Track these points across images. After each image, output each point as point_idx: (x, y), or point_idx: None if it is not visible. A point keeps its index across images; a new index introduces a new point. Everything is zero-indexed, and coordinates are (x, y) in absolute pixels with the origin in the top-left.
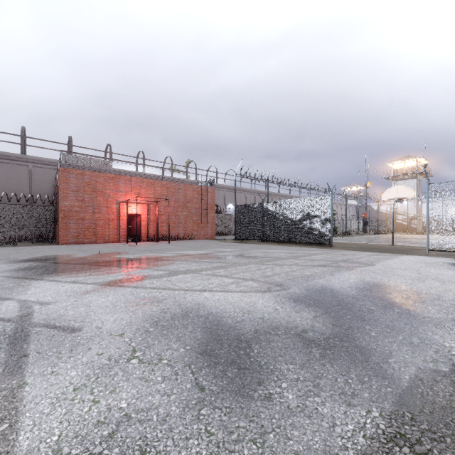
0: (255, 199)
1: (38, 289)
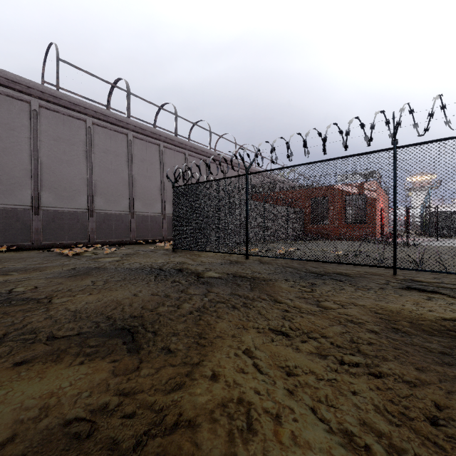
0: None
1: None
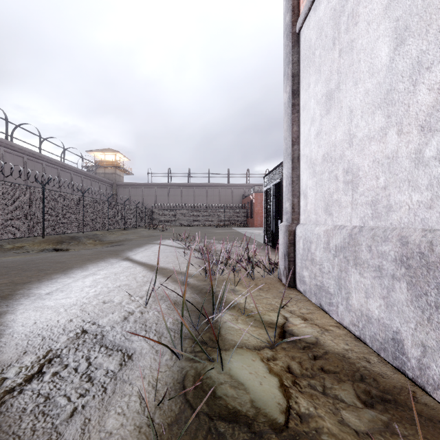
0: None
1: None
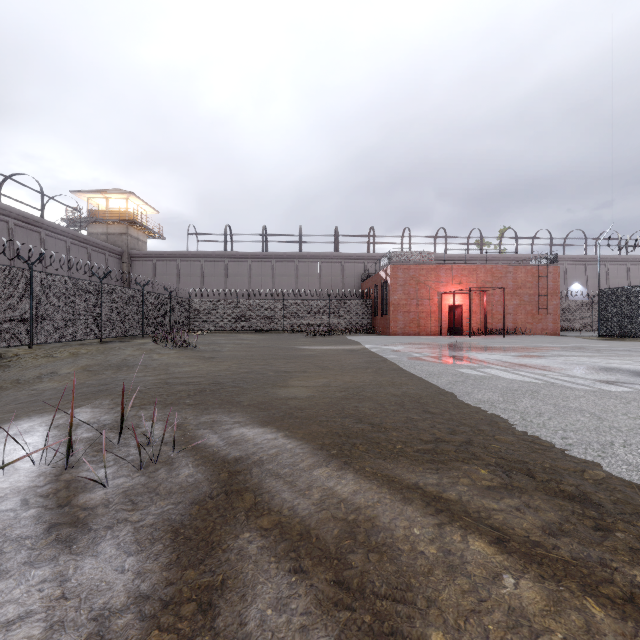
0: (628, 272)
1: (479, 355)
